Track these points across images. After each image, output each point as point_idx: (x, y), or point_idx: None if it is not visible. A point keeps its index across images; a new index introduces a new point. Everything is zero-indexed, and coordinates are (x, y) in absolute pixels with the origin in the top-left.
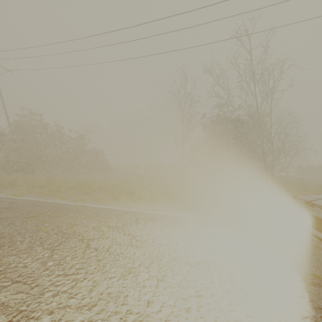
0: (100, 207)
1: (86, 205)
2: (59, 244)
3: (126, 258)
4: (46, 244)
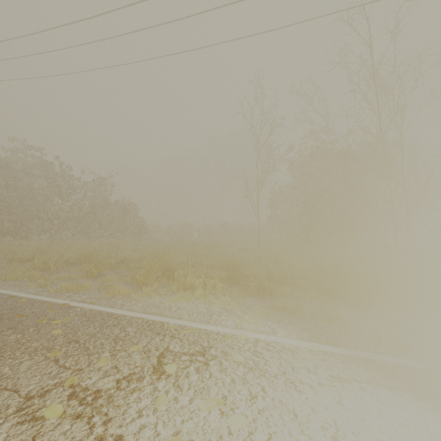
0: (96, 311)
1: (71, 303)
2: None
3: None
4: None
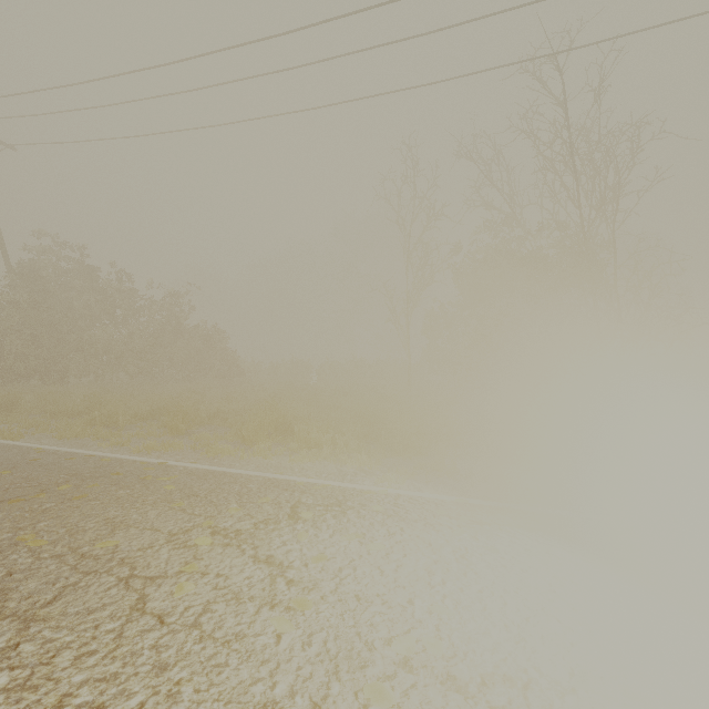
0: (204, 469)
1: (169, 462)
2: (54, 596)
3: (249, 657)
4: (14, 598)
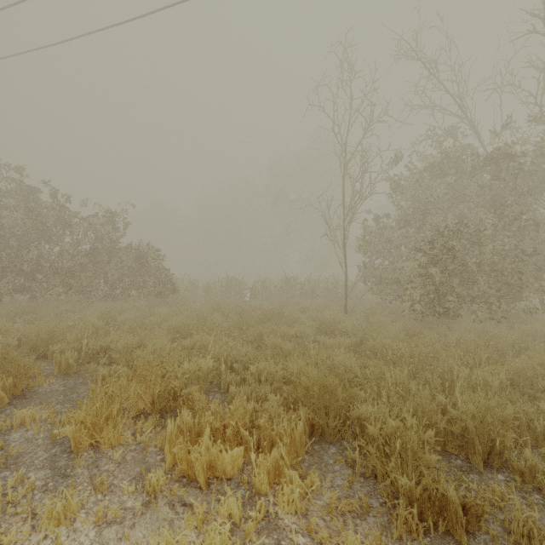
0: None
1: None
2: None
3: None
4: None
